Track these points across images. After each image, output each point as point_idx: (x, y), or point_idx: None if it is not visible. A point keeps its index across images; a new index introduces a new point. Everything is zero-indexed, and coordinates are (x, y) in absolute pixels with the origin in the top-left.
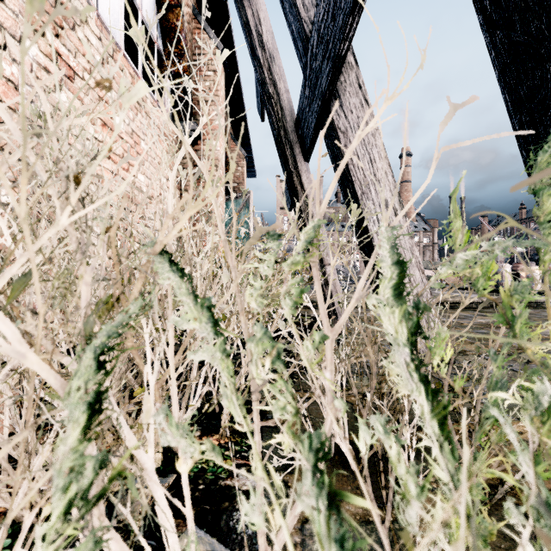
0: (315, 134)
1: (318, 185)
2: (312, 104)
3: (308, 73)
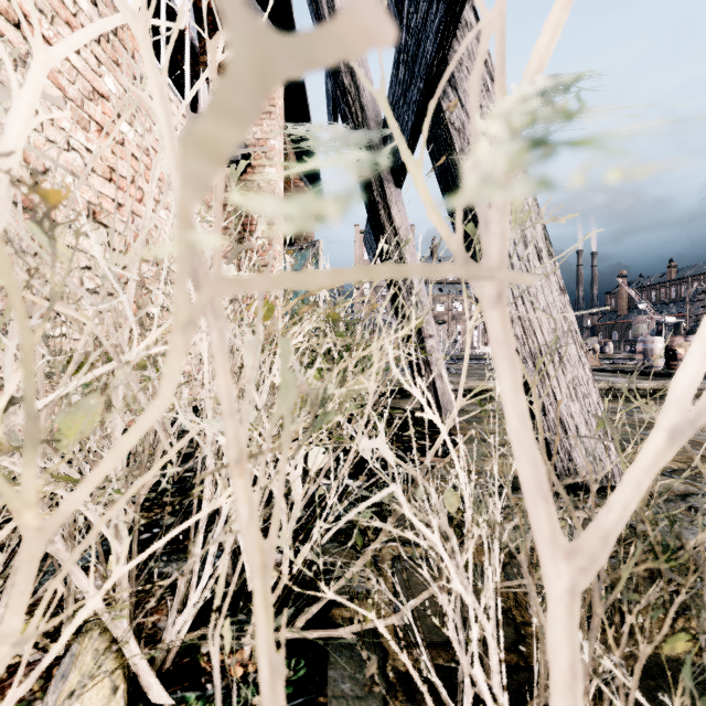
0: (413, 141)
1: (500, 25)
2: (408, 91)
3: (404, 40)
